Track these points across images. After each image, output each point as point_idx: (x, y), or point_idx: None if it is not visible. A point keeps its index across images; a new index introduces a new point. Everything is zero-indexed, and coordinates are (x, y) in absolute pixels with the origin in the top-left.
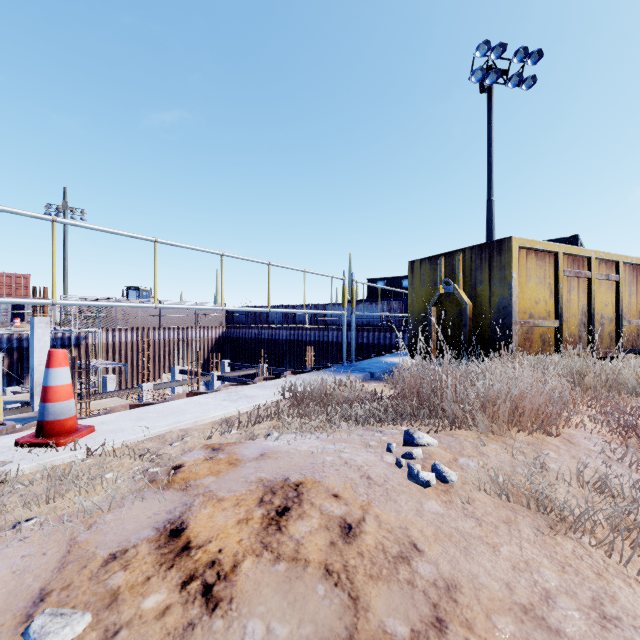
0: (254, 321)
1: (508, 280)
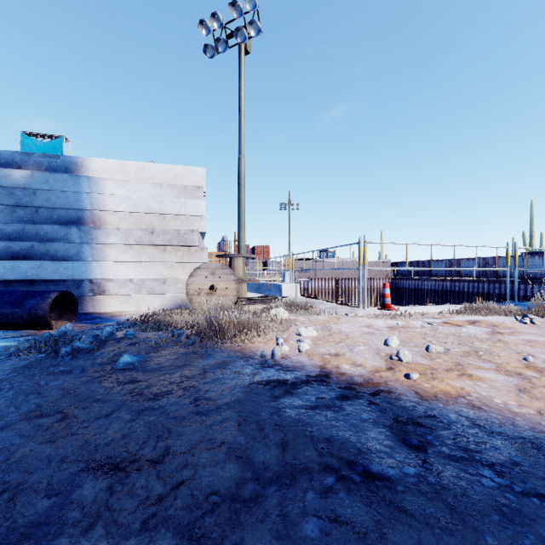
0: (416, 274)
1: None
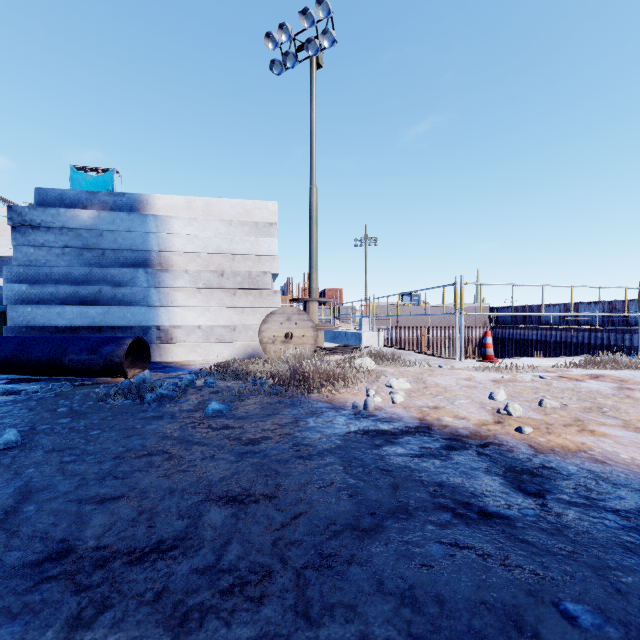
0: (522, 321)
1: None
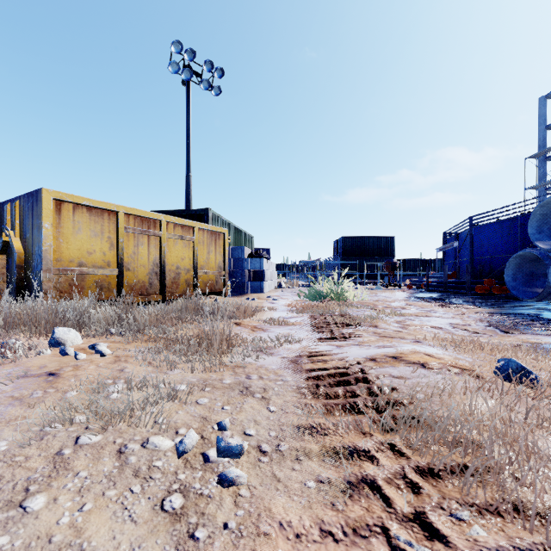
0: None
1: (41, 229)
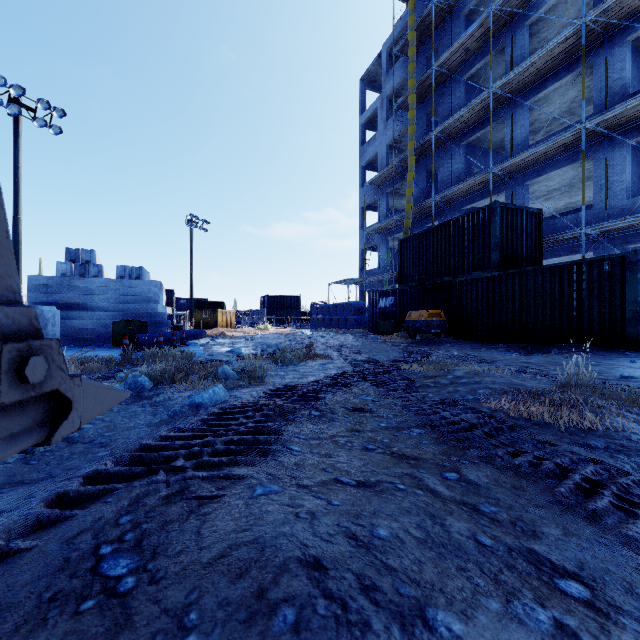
0: None
1: (217, 316)
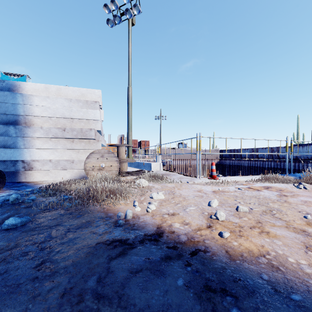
0: (233, 156)
1: None
